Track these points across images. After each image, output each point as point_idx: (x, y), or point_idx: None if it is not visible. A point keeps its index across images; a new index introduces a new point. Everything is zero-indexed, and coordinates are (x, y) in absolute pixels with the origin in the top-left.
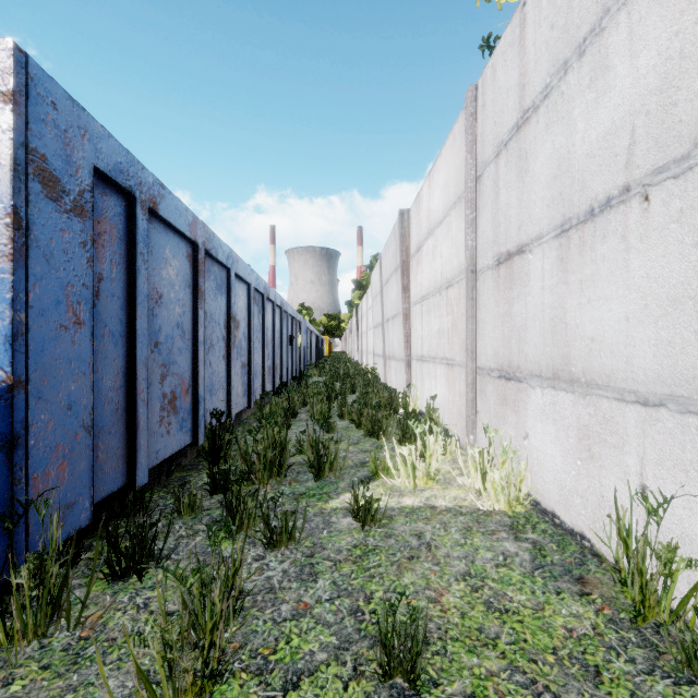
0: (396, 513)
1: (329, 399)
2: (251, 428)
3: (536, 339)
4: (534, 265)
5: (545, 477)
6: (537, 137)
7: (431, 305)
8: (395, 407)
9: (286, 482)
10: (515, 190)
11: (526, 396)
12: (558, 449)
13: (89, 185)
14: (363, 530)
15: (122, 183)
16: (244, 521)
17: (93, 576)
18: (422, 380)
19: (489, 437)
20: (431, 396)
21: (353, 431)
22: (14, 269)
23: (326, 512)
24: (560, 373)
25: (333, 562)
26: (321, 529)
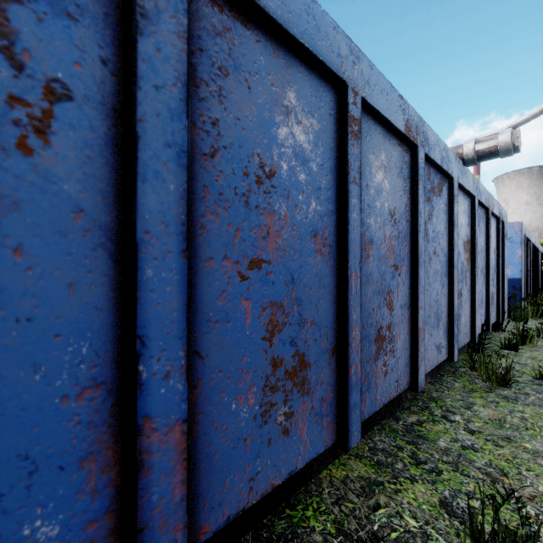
0: None
1: None
2: None
3: None
4: None
5: None
6: None
7: None
8: None
9: None
10: None
11: None
12: None
13: (523, 238)
14: None
15: (524, 234)
16: None
17: (539, 312)
18: None
19: None
20: None
21: None
22: (521, 259)
23: None
24: None
25: None
26: None
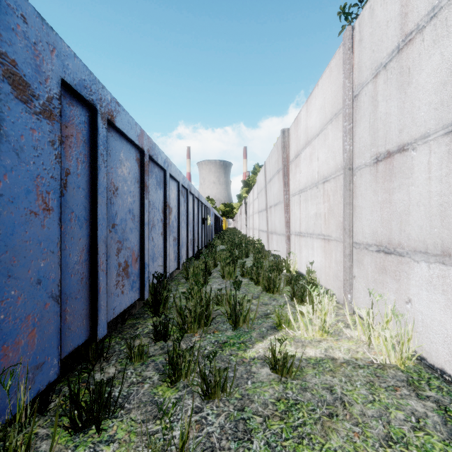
0: (304, 364)
1: (233, 262)
2: (180, 283)
3: (420, 222)
4: (419, 160)
5: (432, 338)
6: (422, 53)
7: (308, 196)
8: (280, 268)
9: (210, 331)
10: (395, 100)
11: (408, 268)
12: (449, 317)
13: (57, 94)
14: (281, 382)
15: (86, 97)
16: (183, 372)
17: (52, 445)
18: (300, 249)
19: (371, 299)
20: (310, 262)
21: (253, 287)
22: None
23: (246, 361)
24: (451, 251)
25: (262, 417)
26: (245, 379)
